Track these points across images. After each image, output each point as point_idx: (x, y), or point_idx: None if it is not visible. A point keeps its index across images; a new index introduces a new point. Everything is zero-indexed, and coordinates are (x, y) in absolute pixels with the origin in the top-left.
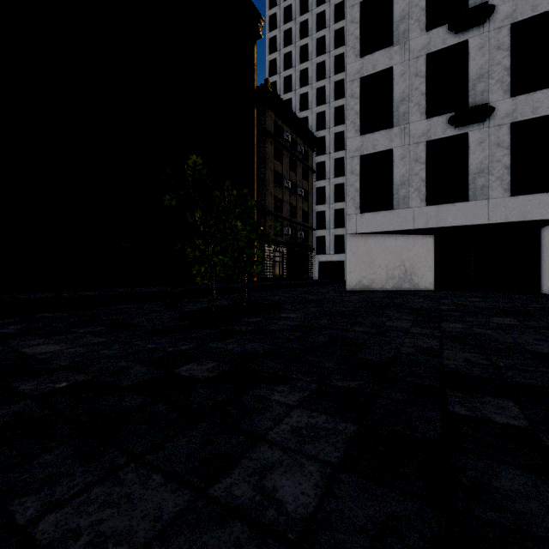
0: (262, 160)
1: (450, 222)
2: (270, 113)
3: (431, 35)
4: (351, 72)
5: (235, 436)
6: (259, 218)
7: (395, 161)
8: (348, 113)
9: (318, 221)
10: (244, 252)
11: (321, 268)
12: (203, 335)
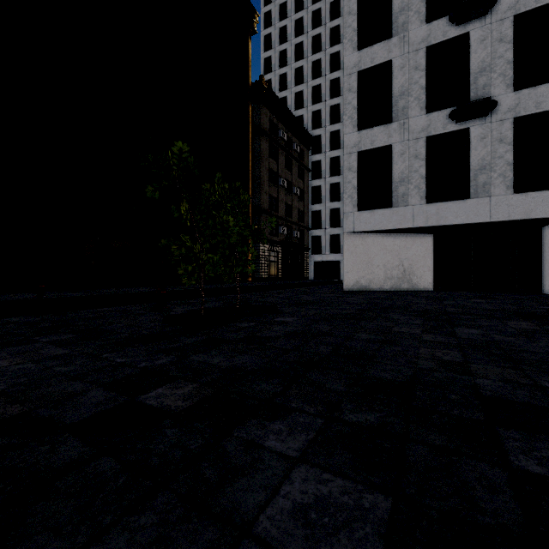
0: (257, 158)
1: (451, 220)
2: (265, 110)
3: (432, 27)
4: (348, 65)
5: (206, 526)
6: (254, 217)
7: (393, 157)
8: (346, 108)
9: (314, 221)
10: (237, 250)
11: (316, 267)
12: (186, 345)
